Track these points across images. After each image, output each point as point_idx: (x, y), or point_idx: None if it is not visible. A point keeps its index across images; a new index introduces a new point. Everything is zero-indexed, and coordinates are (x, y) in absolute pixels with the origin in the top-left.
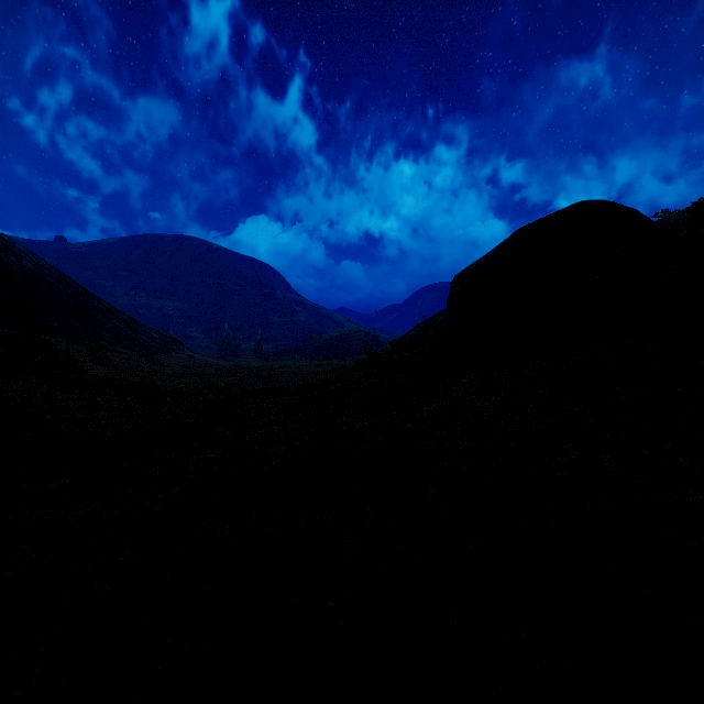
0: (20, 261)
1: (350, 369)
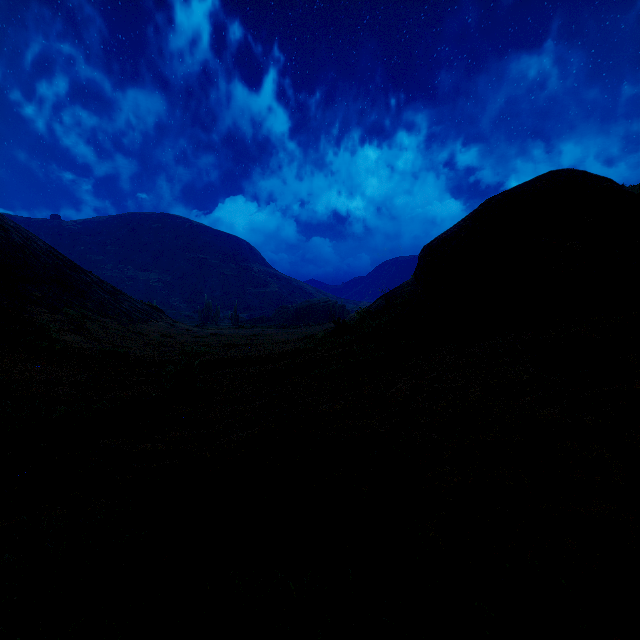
0: (8, 235)
1: (319, 337)
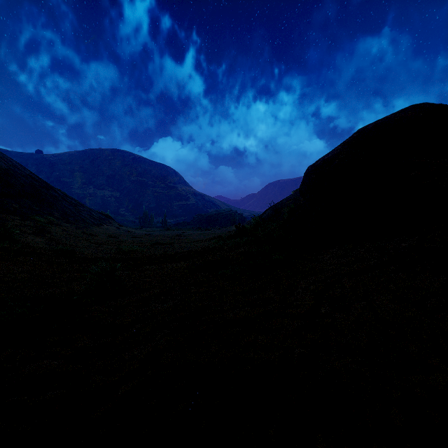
0: None
1: (224, 238)
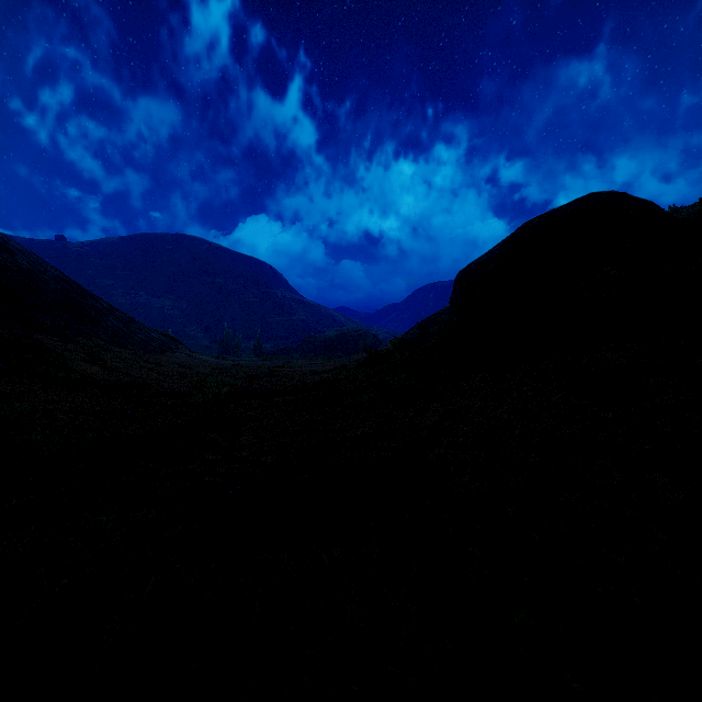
0: (15, 258)
1: (349, 368)
